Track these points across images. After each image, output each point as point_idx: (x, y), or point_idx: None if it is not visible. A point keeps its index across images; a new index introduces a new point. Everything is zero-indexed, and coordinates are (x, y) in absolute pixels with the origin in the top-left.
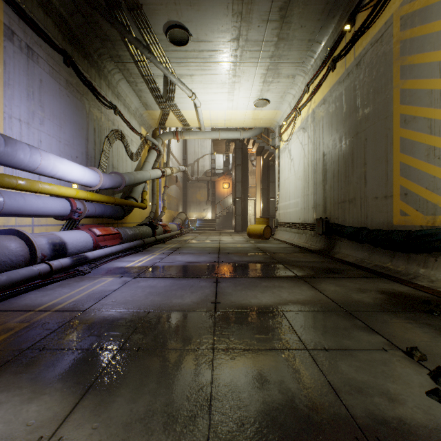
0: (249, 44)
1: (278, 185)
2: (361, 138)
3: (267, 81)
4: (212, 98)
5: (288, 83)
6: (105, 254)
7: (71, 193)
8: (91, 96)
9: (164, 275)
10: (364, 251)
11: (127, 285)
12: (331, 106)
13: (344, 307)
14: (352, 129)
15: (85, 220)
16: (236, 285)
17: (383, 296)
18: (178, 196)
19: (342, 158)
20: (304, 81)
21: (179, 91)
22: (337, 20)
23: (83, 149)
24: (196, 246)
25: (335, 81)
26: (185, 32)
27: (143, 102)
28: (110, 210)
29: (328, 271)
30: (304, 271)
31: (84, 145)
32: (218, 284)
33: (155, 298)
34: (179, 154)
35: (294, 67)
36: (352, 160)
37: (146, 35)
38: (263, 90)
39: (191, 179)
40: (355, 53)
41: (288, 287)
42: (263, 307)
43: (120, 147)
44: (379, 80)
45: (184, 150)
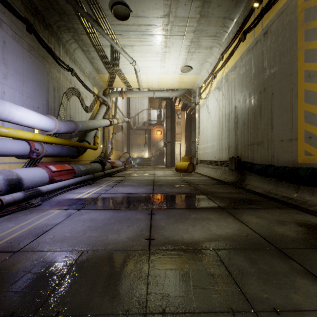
0: (177, 20)
1: (198, 132)
2: (268, 92)
3: (190, 51)
4: (148, 65)
5: (207, 53)
6: (59, 187)
7: (28, 136)
8: (51, 59)
9: (105, 207)
10: (271, 184)
11: (70, 218)
12: (242, 69)
13: (273, 243)
14: (260, 86)
15: (46, 158)
16: (169, 217)
17: (303, 229)
18: (123, 140)
19: (251, 110)
20: (219, 52)
21: (123, 58)
22: (247, 0)
23: (44, 101)
24: (136, 179)
25: (245, 49)
26: (126, 8)
27: (95, 67)
28: (66, 150)
29: (245, 202)
30: (225, 202)
31: (45, 98)
32: (153, 217)
33: (92, 233)
34: (124, 109)
35: (212, 40)
36: (260, 110)
37: (95, 10)
38: (187, 59)
39: (133, 128)
40: (262, 25)
41: (215, 219)
42: (196, 244)
43: (76, 101)
44: (284, 44)
45: (128, 106)
